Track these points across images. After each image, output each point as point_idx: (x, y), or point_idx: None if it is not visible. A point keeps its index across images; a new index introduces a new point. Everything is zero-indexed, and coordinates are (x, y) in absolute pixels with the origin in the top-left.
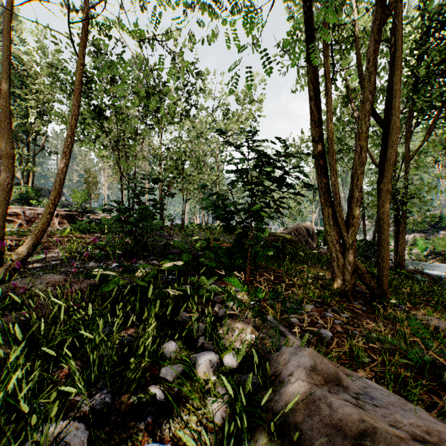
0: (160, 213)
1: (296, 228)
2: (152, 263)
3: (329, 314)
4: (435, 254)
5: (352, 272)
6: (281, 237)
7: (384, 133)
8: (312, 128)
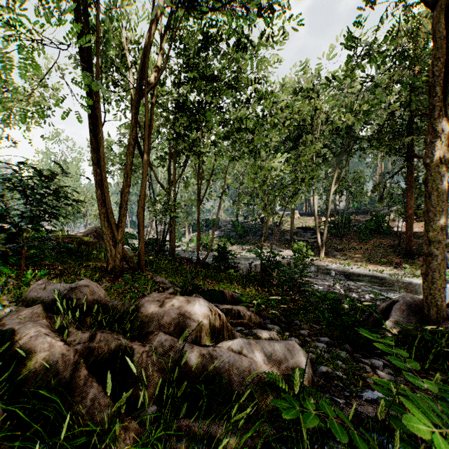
0: None
1: (96, 230)
2: None
3: None
4: (203, 246)
5: (121, 259)
6: (77, 239)
7: None
8: (92, 153)
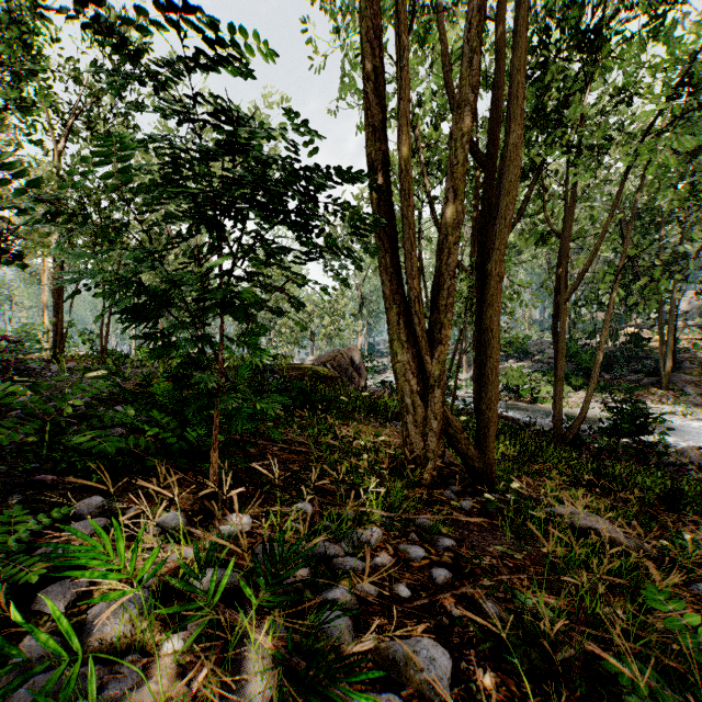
0: (56, 325)
1: (334, 356)
2: None
3: (416, 551)
4: (509, 390)
5: (440, 433)
6: (309, 372)
7: (486, 178)
8: (368, 143)
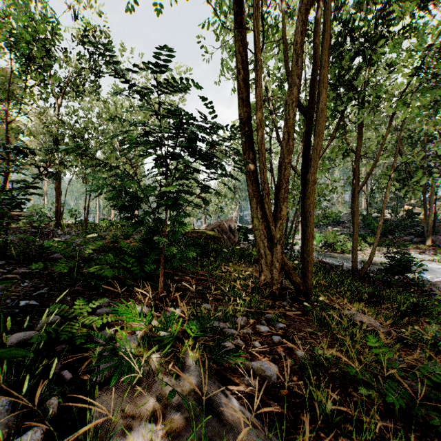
0: (56, 206)
1: (219, 225)
2: (4, 277)
3: (264, 328)
4: (327, 245)
5: (280, 269)
6: (204, 234)
7: (307, 124)
8: (239, 107)
